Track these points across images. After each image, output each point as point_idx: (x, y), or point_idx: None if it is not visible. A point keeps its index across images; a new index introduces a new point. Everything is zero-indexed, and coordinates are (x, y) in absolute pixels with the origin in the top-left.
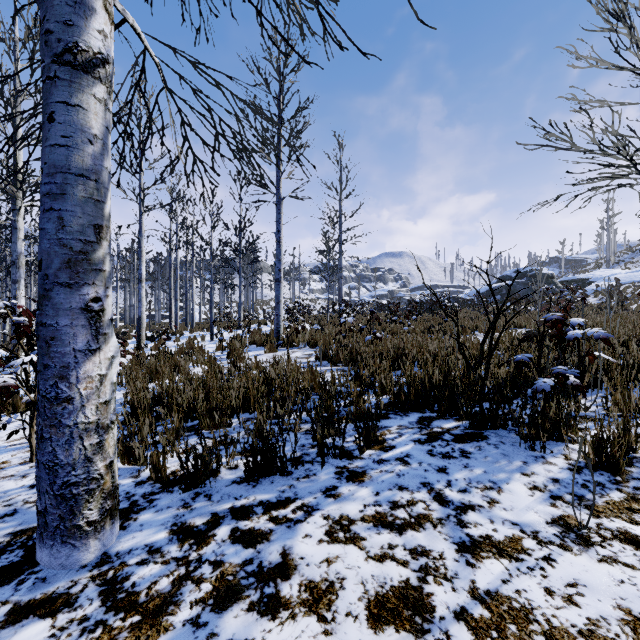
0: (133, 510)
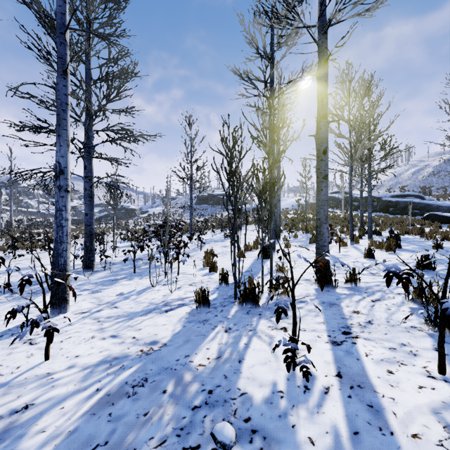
0: None
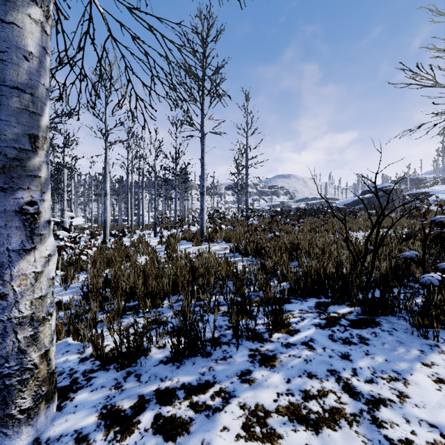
0: (72, 388)
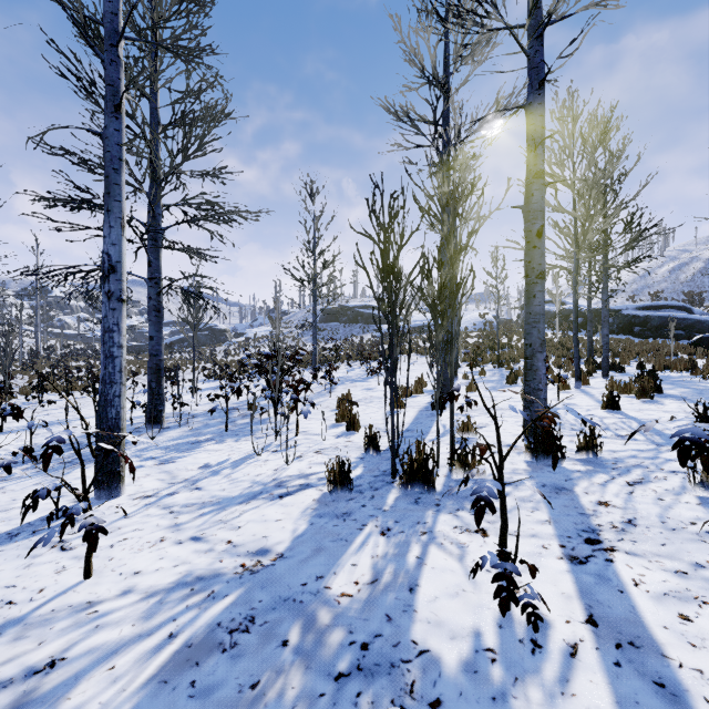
0: None
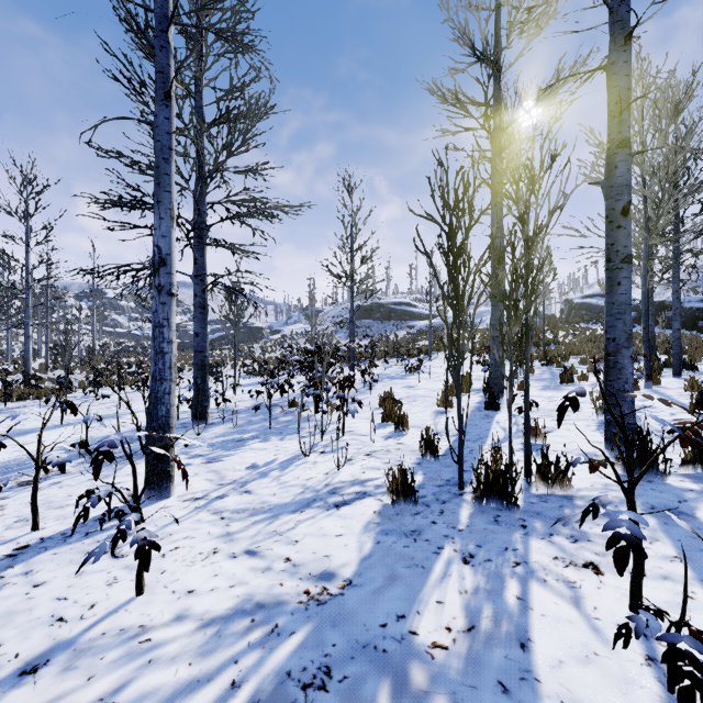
0: None
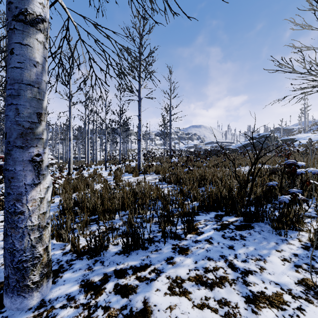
0: (60, 271)
